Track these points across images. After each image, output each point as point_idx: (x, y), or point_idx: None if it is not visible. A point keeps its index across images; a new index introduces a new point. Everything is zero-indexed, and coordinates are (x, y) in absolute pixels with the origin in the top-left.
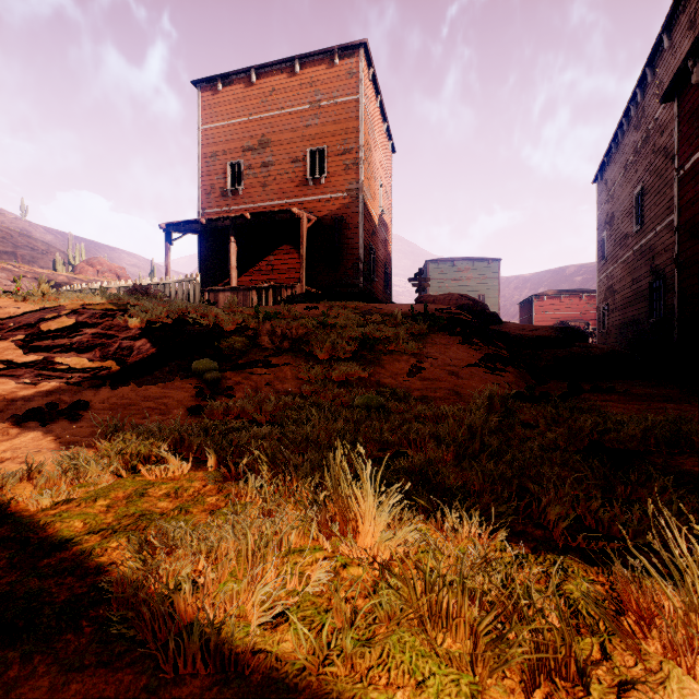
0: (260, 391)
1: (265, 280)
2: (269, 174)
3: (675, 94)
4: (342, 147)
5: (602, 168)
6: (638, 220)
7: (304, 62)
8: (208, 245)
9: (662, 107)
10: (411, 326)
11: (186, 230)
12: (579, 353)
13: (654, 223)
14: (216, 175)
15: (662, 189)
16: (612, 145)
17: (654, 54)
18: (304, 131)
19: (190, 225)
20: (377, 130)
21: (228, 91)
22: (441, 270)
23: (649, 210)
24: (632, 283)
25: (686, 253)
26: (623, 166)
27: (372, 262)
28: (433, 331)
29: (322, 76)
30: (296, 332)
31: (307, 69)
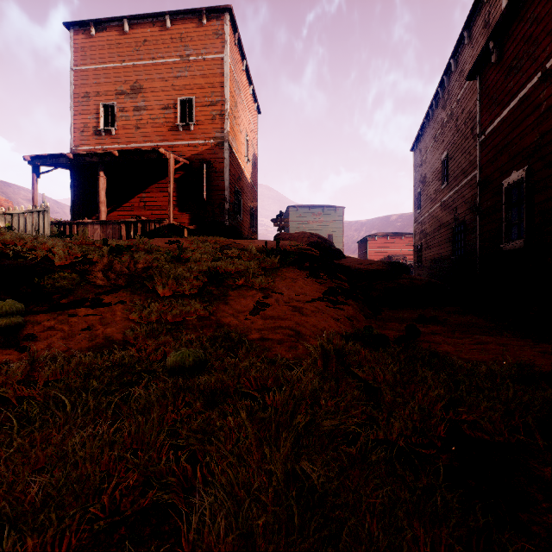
0: (72, 339)
1: (138, 215)
2: (141, 117)
3: (477, 73)
4: (209, 99)
5: (417, 139)
6: (444, 179)
7: (174, 19)
8: (80, 180)
9: (463, 90)
10: (263, 260)
11: (53, 164)
12: (405, 284)
13: (457, 181)
14: (89, 114)
15: (463, 154)
16: (425, 121)
17: (457, 48)
18: (174, 81)
19: (57, 159)
20: (243, 90)
21: (101, 36)
22: (300, 214)
23: (453, 171)
24: (440, 228)
25: (486, 203)
26: (433, 137)
27: (239, 203)
28: (284, 265)
29: (191, 34)
30: (136, 267)
31: (177, 25)
